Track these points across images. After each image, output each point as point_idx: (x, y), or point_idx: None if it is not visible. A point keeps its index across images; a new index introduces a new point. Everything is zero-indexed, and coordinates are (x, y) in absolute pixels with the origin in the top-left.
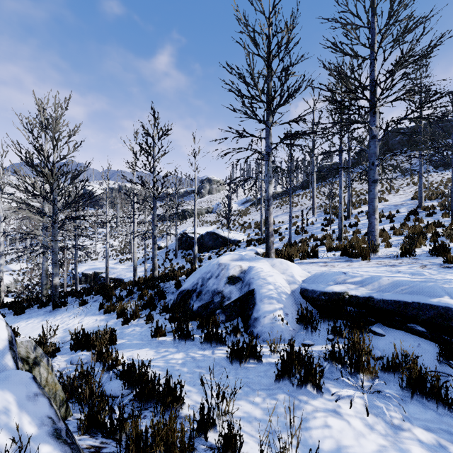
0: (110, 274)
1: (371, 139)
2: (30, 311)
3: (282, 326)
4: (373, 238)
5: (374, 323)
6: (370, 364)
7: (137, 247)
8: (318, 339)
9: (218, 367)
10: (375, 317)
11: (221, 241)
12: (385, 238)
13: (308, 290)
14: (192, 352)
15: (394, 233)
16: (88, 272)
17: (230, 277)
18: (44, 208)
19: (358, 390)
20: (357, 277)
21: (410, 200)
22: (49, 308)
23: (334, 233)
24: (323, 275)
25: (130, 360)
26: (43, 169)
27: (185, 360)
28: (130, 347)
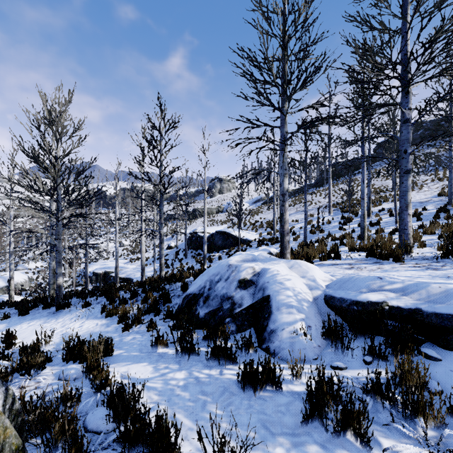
0: (119, 273)
1: (403, 123)
2: (35, 312)
3: (304, 342)
4: (405, 236)
5: (423, 342)
6: (433, 405)
7: (148, 246)
8: (351, 360)
9: (227, 393)
10: (424, 334)
11: (231, 240)
12: (416, 238)
13: (335, 298)
14: (196, 370)
15: (425, 231)
16: (99, 272)
17: (241, 281)
18: (51, 206)
19: (420, 444)
20: (396, 284)
21: (437, 197)
22: (53, 310)
23: (354, 232)
24: (353, 280)
25: (124, 378)
26: (46, 164)
27: (188, 382)
28: (127, 360)
